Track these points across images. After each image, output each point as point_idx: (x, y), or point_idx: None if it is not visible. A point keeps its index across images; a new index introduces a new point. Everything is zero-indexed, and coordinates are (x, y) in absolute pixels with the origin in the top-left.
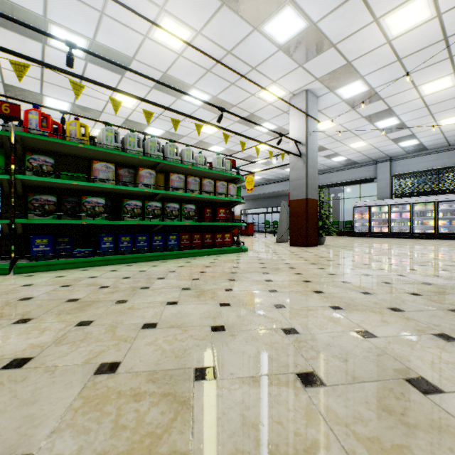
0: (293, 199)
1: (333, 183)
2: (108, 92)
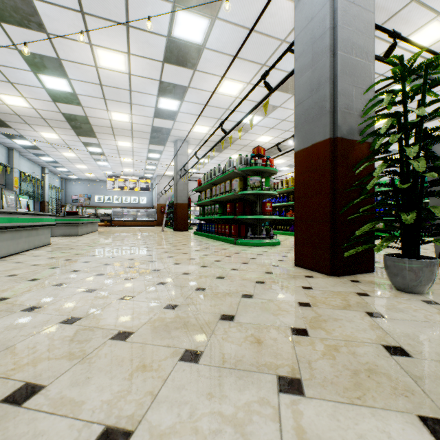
0: None
1: None
2: None
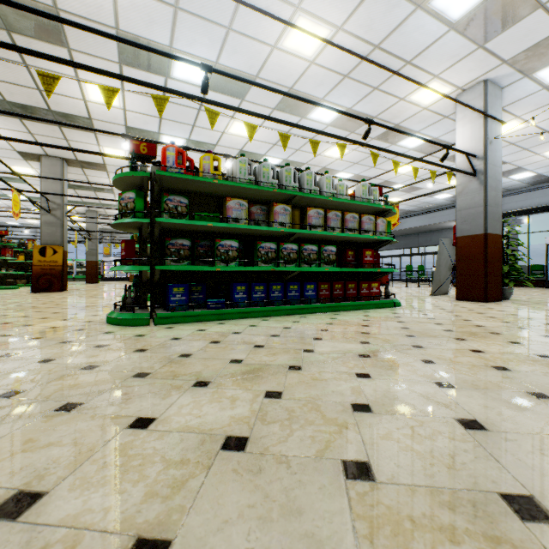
0: (461, 235)
1: (509, 212)
2: (224, 121)
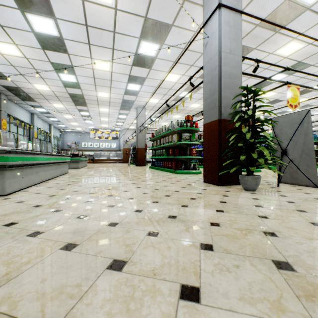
0: None
1: None
2: None
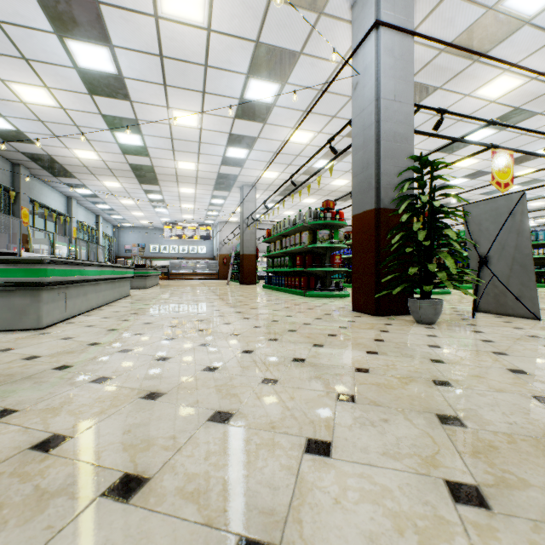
0: None
1: None
2: None
